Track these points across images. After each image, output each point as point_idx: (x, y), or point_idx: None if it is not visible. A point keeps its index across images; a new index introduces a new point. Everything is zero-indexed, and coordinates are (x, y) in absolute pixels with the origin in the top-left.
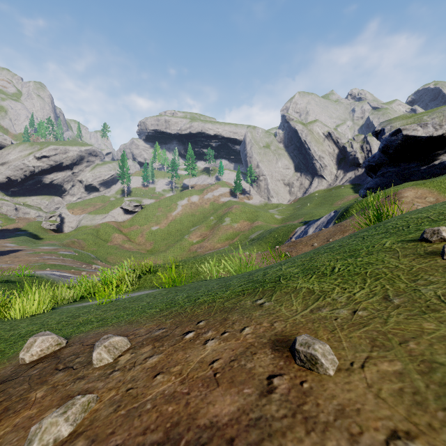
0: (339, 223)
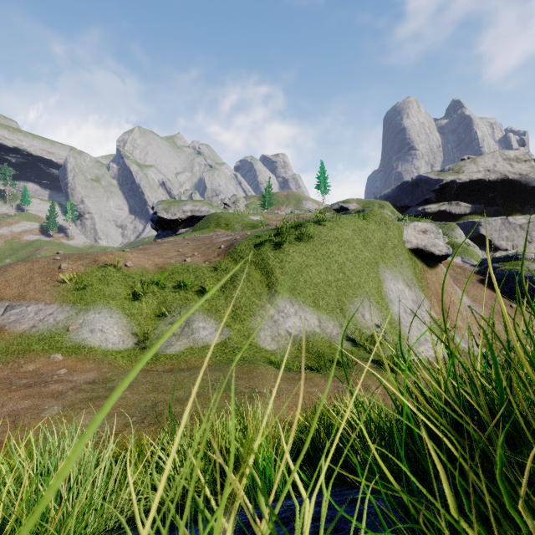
0: None
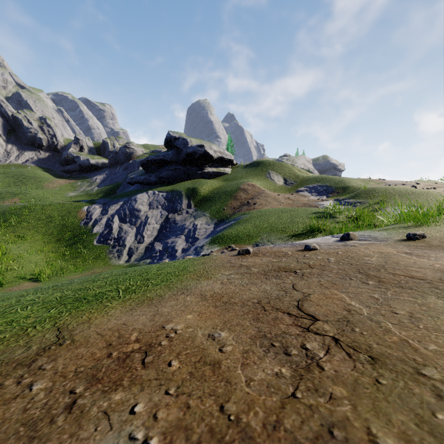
0: (260, 195)
